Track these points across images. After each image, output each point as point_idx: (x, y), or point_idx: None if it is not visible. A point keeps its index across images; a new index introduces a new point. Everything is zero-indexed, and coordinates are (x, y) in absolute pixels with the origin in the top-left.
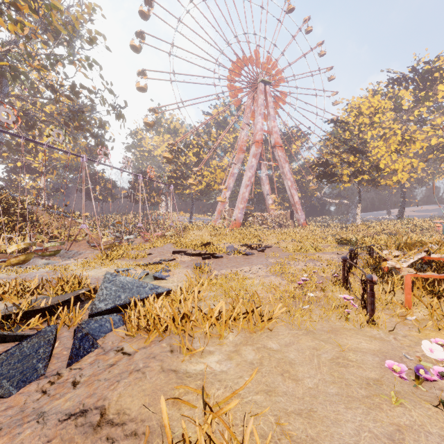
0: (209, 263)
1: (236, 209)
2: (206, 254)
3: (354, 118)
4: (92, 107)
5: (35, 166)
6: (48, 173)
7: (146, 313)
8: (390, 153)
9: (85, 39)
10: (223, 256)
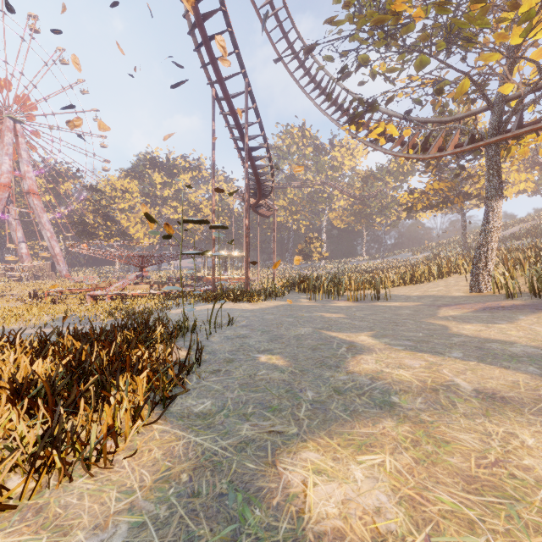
0: None
1: None
2: None
3: (111, 191)
4: None
5: None
6: None
7: None
8: (135, 224)
9: None
10: None
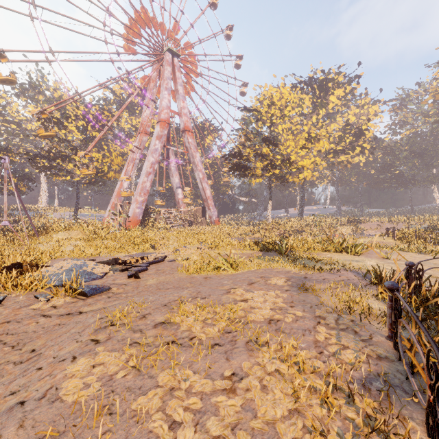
0: None
1: (133, 203)
2: None
3: (267, 109)
4: None
5: None
6: None
7: None
8: (300, 148)
9: None
10: None
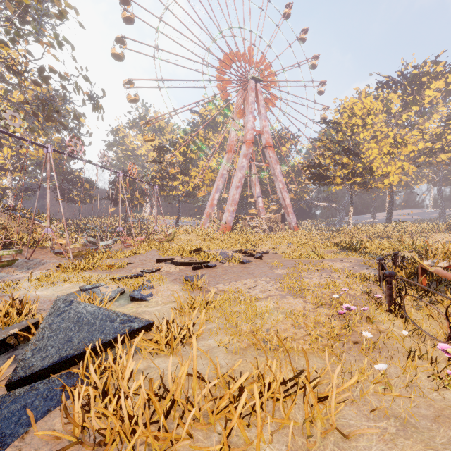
0: (201, 274)
1: (226, 212)
2: (196, 263)
3: (347, 119)
4: (65, 96)
5: (0, 162)
6: (15, 170)
7: (103, 388)
8: (383, 155)
9: (53, 13)
10: (216, 265)
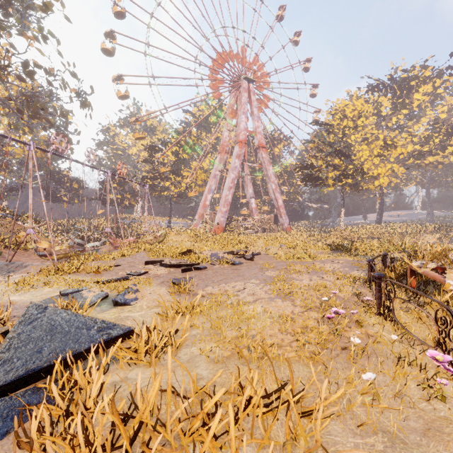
0: (190, 277)
1: (218, 213)
2: (186, 265)
3: (339, 121)
4: (51, 92)
5: None
6: None
7: (67, 407)
8: (374, 157)
9: (38, 5)
10: (206, 267)
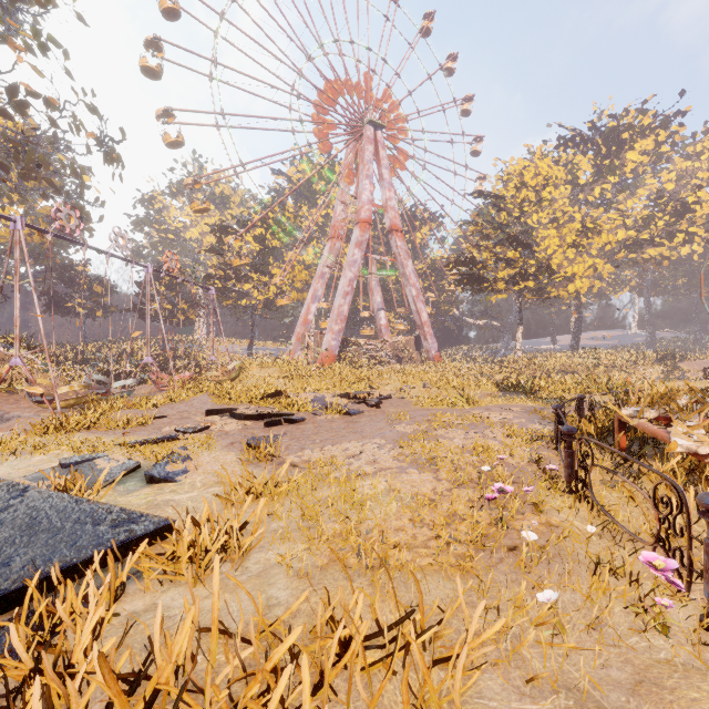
0: (277, 434)
1: (327, 333)
2: (273, 416)
3: (514, 192)
4: (56, 138)
5: None
6: None
7: (35, 664)
8: (567, 248)
9: None
10: (305, 418)
